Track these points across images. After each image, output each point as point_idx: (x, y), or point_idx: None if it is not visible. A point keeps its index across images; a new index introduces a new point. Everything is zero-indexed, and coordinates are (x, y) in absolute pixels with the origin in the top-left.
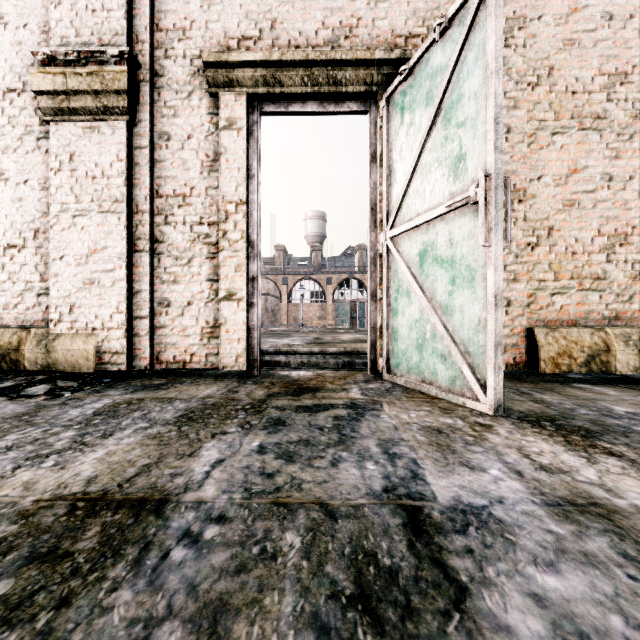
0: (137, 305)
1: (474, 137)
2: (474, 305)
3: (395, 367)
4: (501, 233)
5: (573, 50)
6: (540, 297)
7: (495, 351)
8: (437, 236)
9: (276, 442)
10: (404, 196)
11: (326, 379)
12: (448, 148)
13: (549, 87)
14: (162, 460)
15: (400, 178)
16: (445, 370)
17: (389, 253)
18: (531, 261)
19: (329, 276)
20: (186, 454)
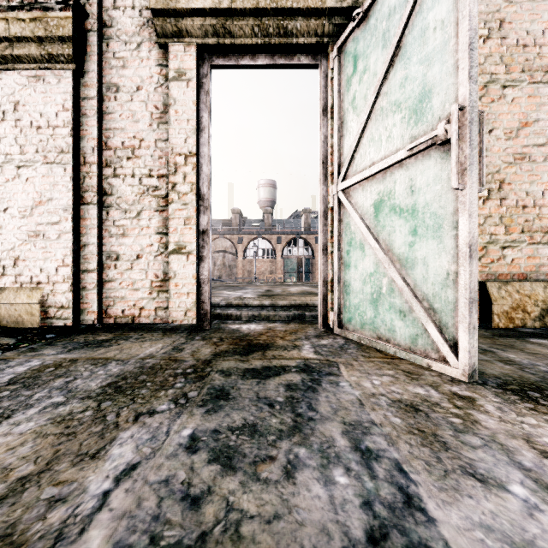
0: (84, 258)
1: (441, 71)
2: (441, 257)
3: (347, 322)
4: (476, 174)
5: (524, 3)
6: (491, 251)
7: (470, 309)
8: (395, 184)
9: (214, 429)
10: (357, 146)
11: (277, 334)
12: (408, 88)
13: (500, 40)
14: (51, 467)
15: (352, 128)
16: (405, 327)
17: (340, 206)
18: (482, 214)
19: (279, 236)
20: (89, 453)
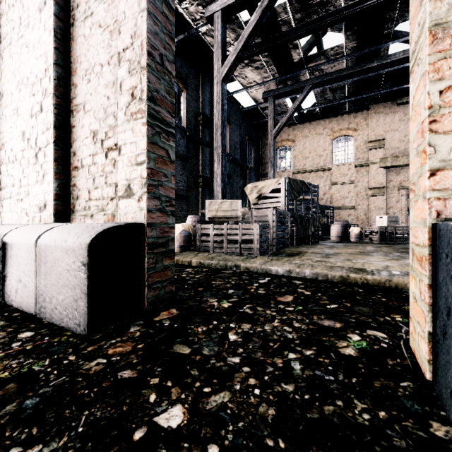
0: None
1: None
2: None
3: None
4: None
5: None
6: None
7: None
8: None
9: None
10: None
11: None
12: None
13: None
14: None
15: None
16: None
17: None
18: None
19: None
20: None
